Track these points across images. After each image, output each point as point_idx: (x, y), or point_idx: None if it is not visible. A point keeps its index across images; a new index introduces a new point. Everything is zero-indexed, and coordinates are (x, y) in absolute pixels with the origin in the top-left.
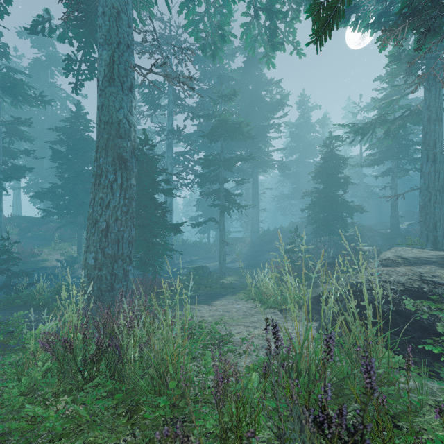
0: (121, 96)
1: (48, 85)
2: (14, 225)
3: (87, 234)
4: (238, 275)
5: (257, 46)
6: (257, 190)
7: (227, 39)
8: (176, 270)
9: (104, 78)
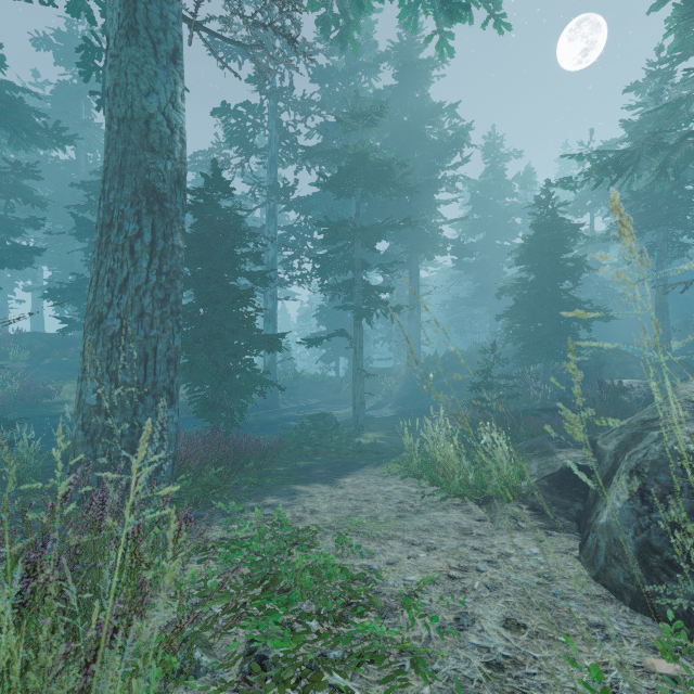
0: (152, 67)
1: (80, 124)
2: (22, 347)
3: (83, 344)
4: (387, 429)
5: (416, 49)
6: (417, 289)
7: (367, 4)
8: (281, 421)
9: (118, 30)
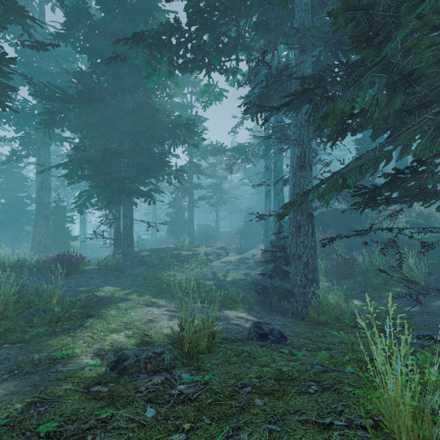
0: (46, 193)
1: None
2: None
3: (32, 243)
4: None
5: None
6: (156, 206)
7: None
8: None
9: (39, 187)
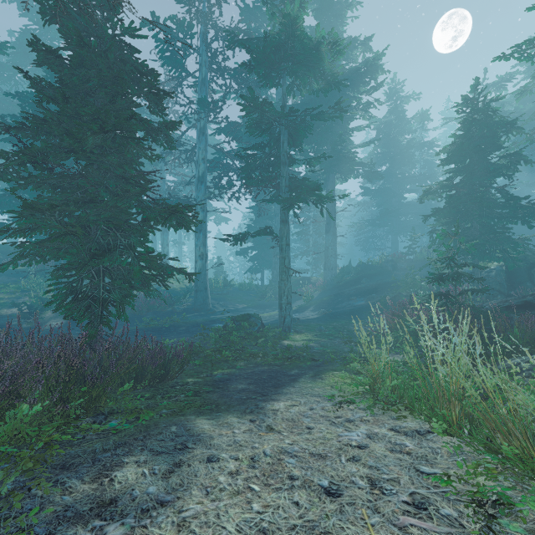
0: None
1: None
2: None
3: None
4: (314, 331)
5: None
6: (334, 207)
7: None
8: (207, 323)
9: None
